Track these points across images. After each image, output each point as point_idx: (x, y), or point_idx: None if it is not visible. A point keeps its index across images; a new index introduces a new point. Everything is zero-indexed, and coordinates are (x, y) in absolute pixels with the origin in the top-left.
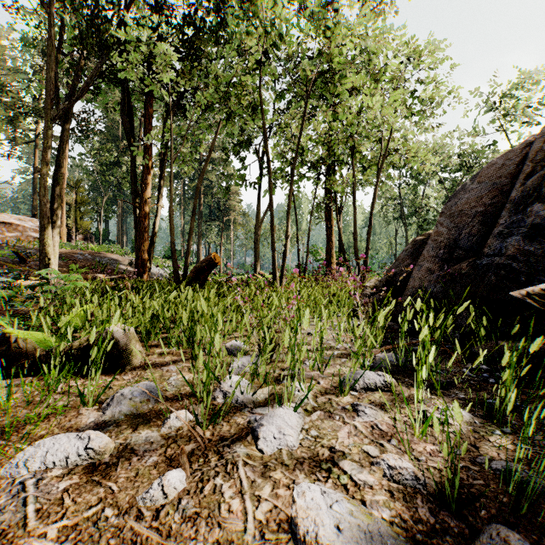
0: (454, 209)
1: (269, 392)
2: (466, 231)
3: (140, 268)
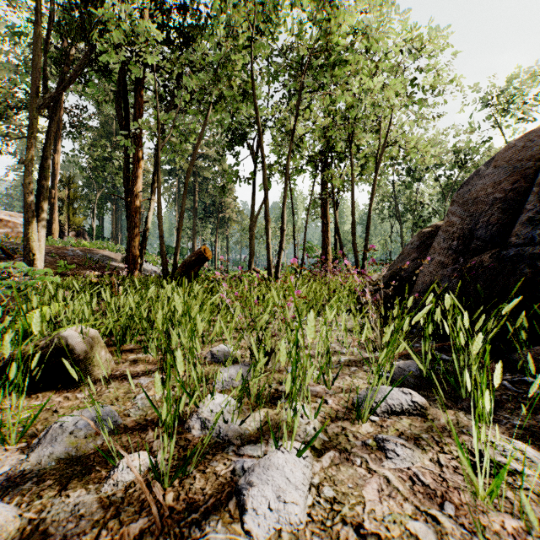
0: (467, 197)
1: (263, 418)
2: (483, 220)
3: (131, 264)
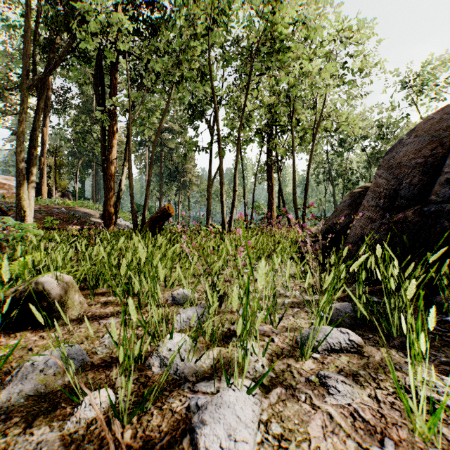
0: (392, 162)
1: (216, 356)
2: (405, 181)
3: (107, 220)
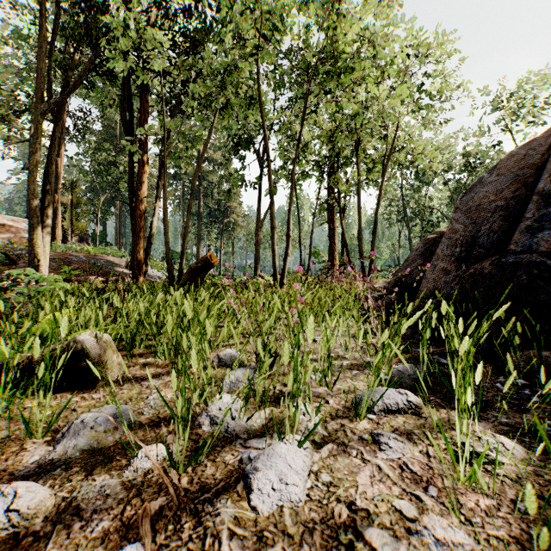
0: (470, 204)
1: (267, 416)
2: (485, 227)
3: (136, 270)
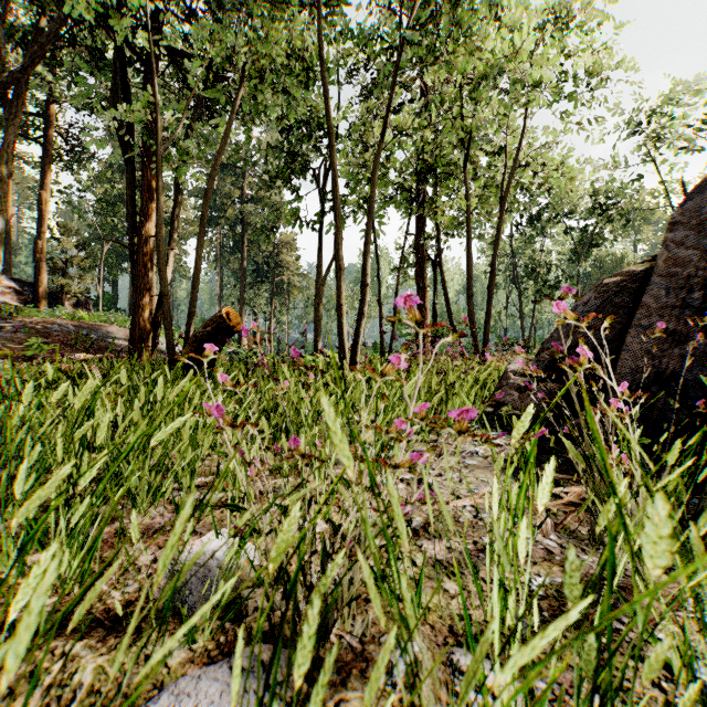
0: None
1: None
2: None
3: (138, 344)
